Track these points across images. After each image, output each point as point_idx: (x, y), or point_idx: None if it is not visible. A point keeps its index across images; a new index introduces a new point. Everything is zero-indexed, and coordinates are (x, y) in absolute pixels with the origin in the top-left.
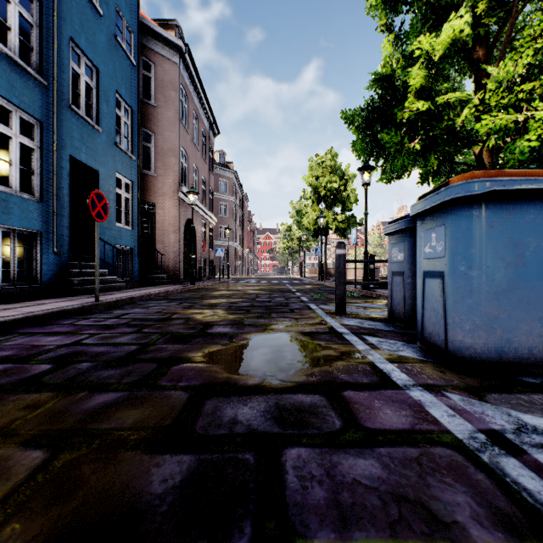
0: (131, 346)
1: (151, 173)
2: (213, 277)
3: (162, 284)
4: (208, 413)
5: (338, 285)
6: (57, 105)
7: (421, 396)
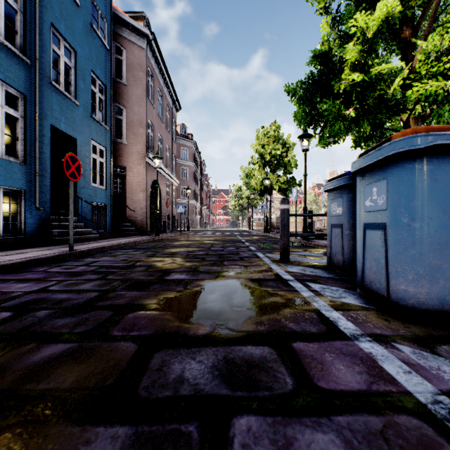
0: (93, 293)
1: (122, 141)
2: (175, 230)
3: (132, 235)
4: (154, 369)
5: (282, 236)
6: (39, 81)
7: (371, 348)
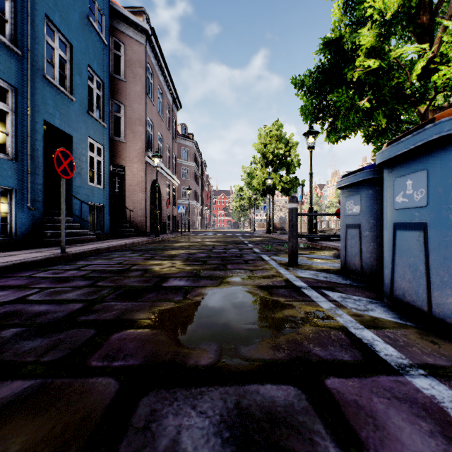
0: (77, 304)
1: (121, 139)
2: (176, 231)
3: (130, 237)
4: (138, 427)
5: (290, 238)
6: (31, 74)
7: (431, 388)
